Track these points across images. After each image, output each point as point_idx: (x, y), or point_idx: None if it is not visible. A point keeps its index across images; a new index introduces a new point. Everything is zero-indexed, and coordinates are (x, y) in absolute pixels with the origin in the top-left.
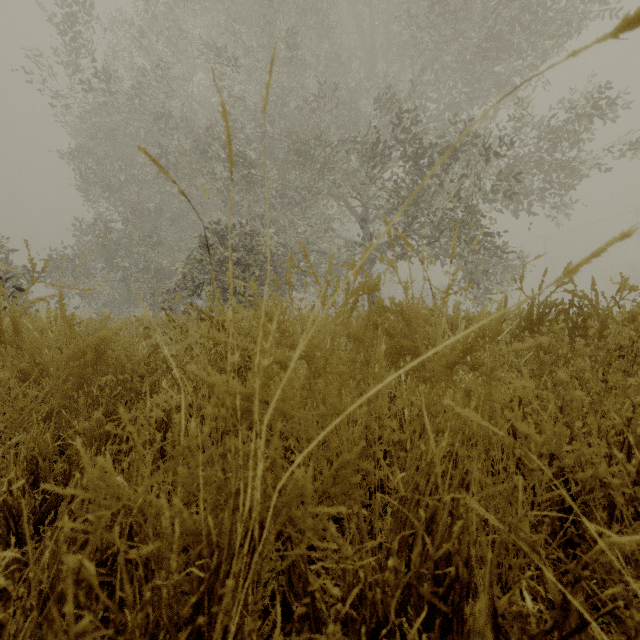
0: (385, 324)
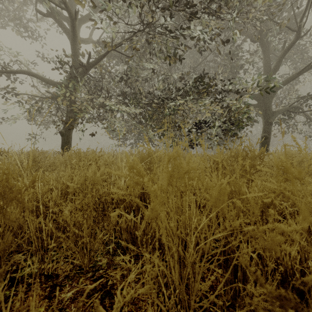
0: None
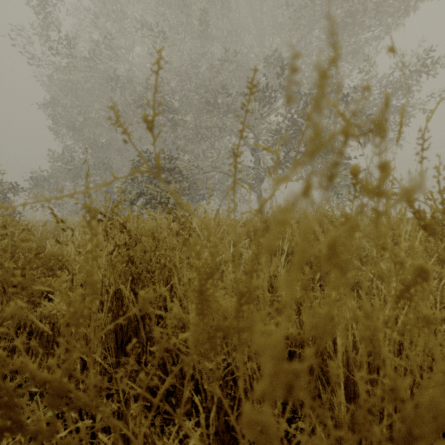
0: None
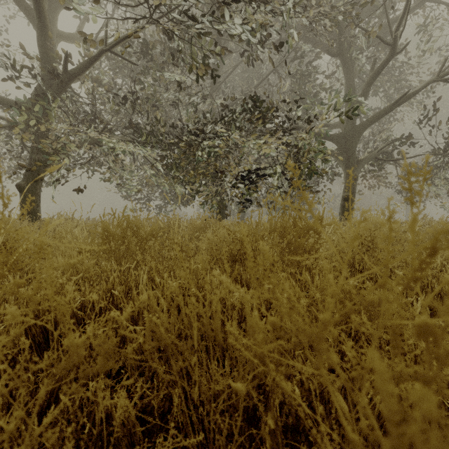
0: None
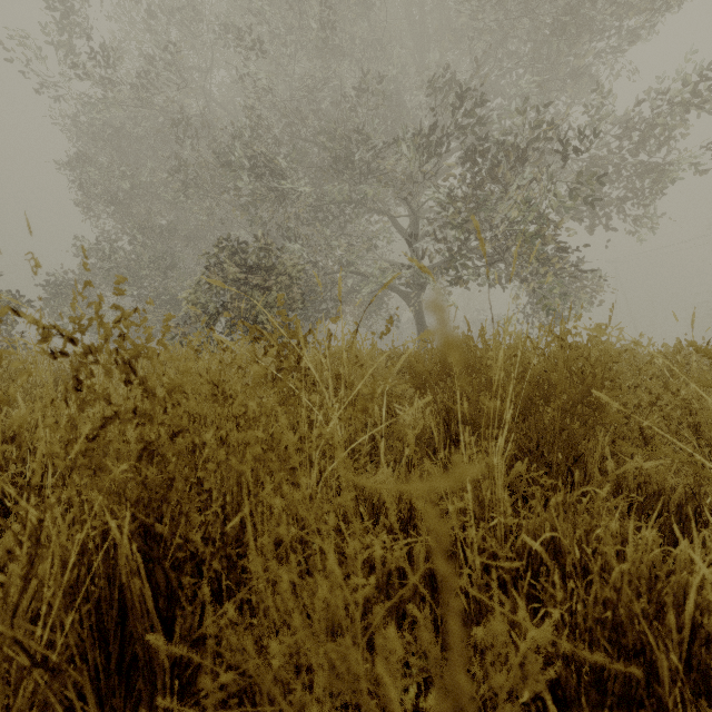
0: (483, 362)
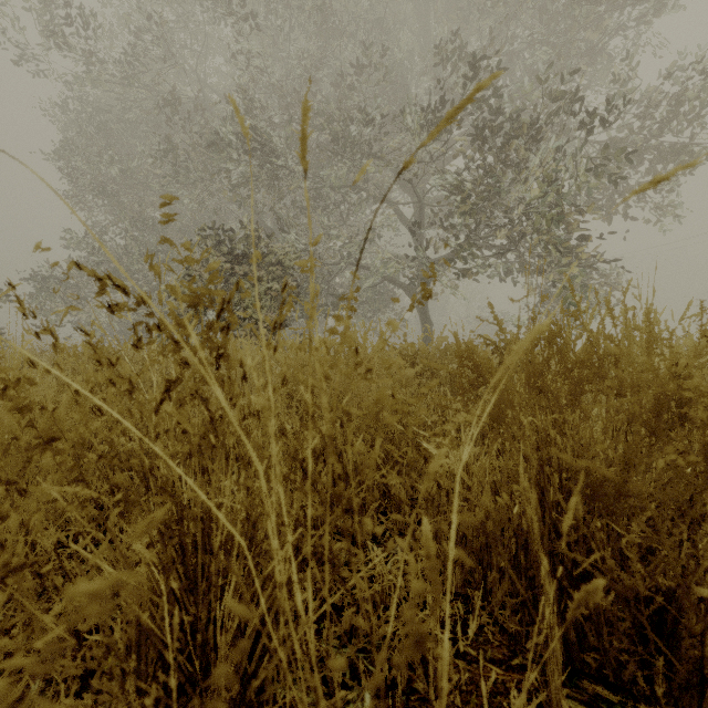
0: (667, 364)
